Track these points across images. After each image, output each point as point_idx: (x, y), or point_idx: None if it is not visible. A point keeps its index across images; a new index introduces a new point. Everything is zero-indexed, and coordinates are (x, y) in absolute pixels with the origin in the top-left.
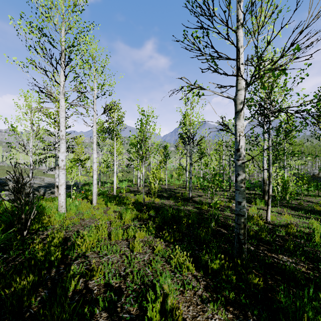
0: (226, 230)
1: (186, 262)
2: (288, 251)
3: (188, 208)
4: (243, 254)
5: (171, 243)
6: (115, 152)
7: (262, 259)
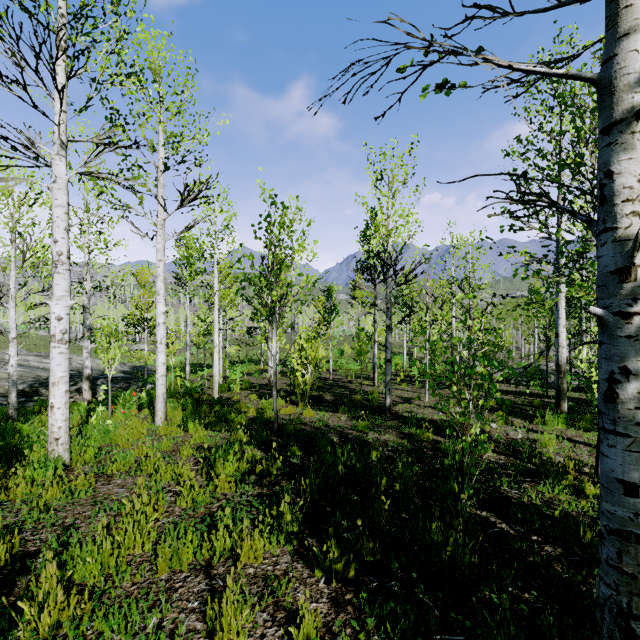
0: (508, 523)
1: None
2: None
3: (385, 439)
4: None
5: (350, 583)
6: (216, 301)
7: None
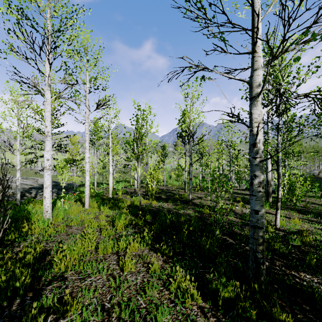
0: (233, 240)
1: (189, 288)
2: (311, 267)
3: (188, 212)
4: (261, 277)
5: (170, 257)
6: (110, 151)
7: (281, 279)
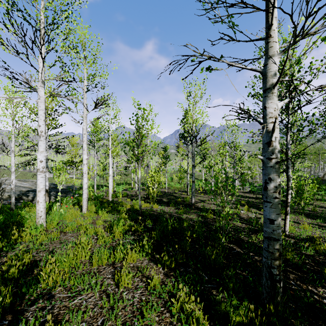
0: (241, 248)
1: (194, 311)
2: None
3: (191, 217)
4: (277, 296)
5: (172, 269)
6: (110, 153)
7: (297, 296)
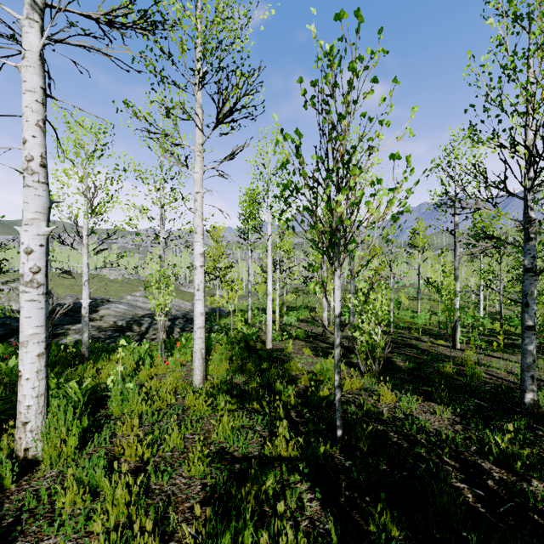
0: None
1: None
2: None
3: None
4: None
5: None
6: (269, 247)
7: None
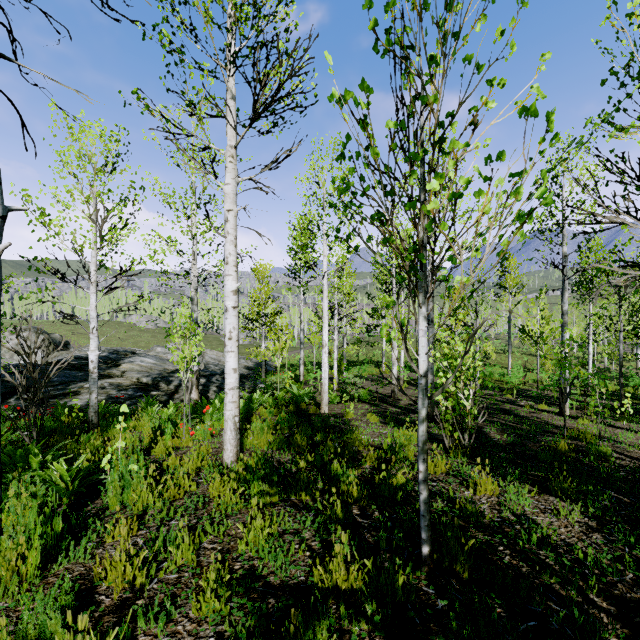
0: None
1: None
2: None
3: None
4: None
5: None
6: (325, 286)
7: None
